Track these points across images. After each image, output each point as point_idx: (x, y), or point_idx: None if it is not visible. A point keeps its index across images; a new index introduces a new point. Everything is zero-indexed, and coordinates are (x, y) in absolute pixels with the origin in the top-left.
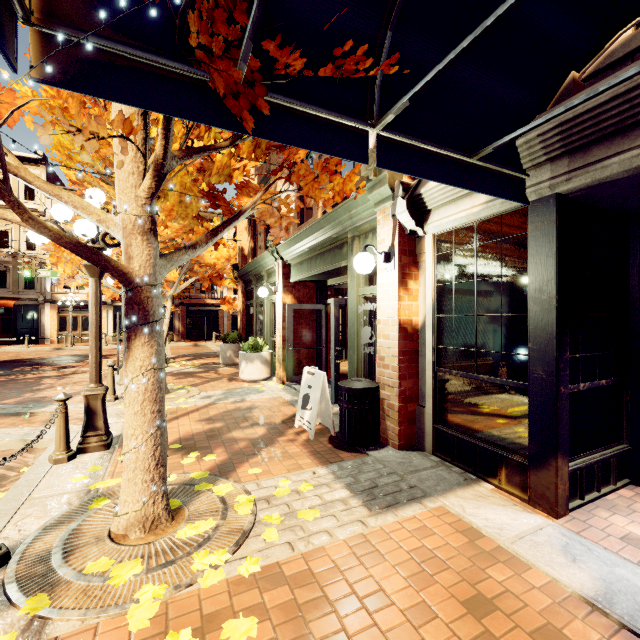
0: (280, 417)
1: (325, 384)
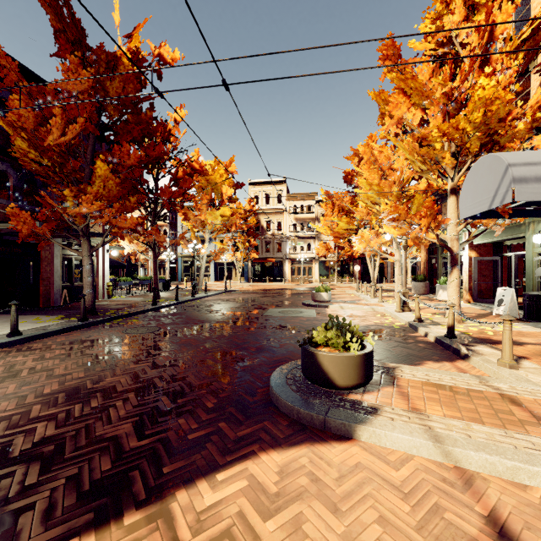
0: (480, 312)
1: (513, 294)
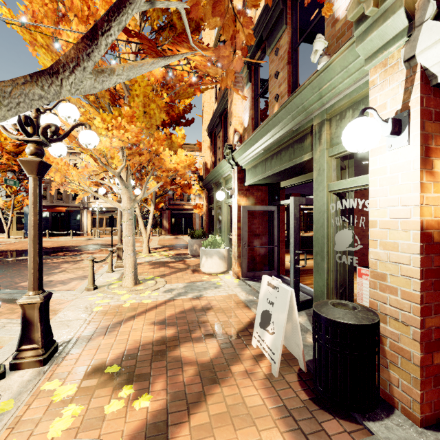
0: (235, 325)
1: (292, 304)
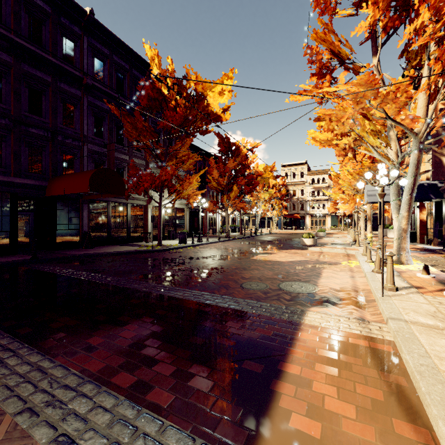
0: None
1: None
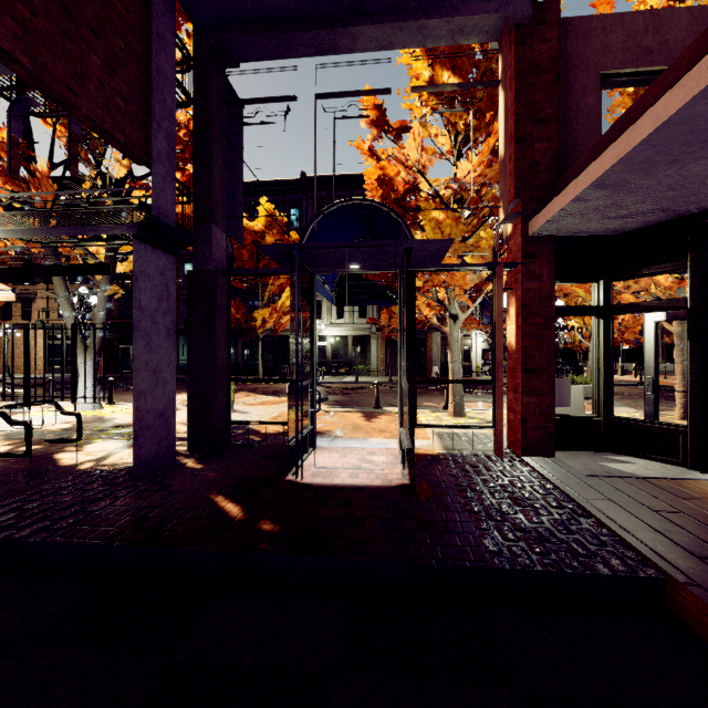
0: None
1: None
